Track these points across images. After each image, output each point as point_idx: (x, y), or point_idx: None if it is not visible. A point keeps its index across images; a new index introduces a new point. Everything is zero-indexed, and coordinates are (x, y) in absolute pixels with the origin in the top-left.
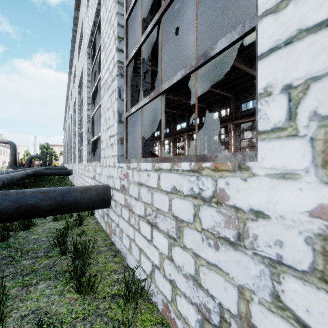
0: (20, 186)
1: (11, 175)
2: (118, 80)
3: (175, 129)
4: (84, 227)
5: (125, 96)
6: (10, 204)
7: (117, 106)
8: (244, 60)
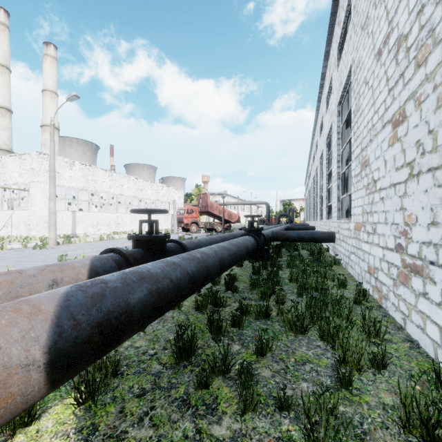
0: None
1: (281, 227)
2: (337, 181)
3: None
4: None
5: (341, 188)
6: (296, 235)
7: (337, 194)
8: None
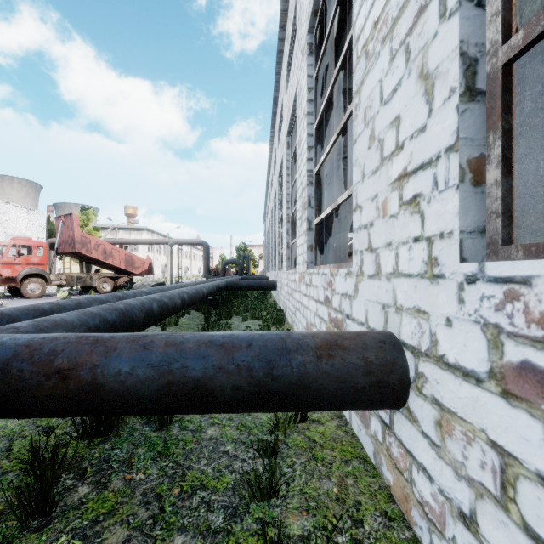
0: (210, 305)
1: (195, 288)
2: None
3: None
4: (313, 430)
5: None
6: (150, 374)
7: (458, 34)
8: None
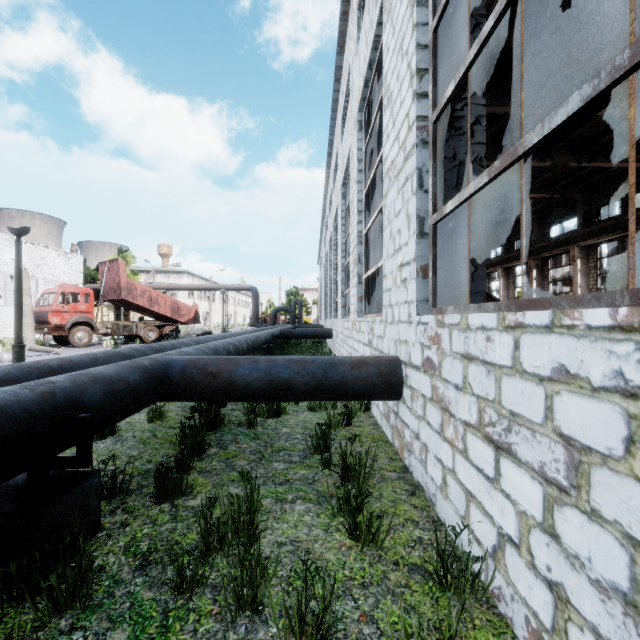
0: (265, 353)
1: (255, 335)
2: (417, 154)
3: (543, 237)
4: (355, 430)
5: (431, 183)
6: (260, 375)
7: (416, 206)
8: None
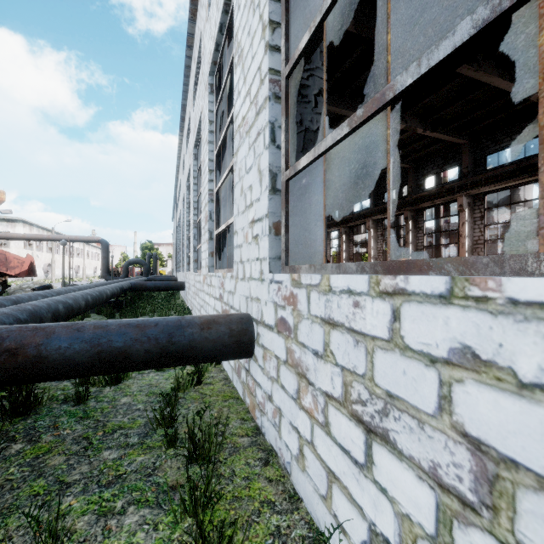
0: (113, 307)
1: (99, 290)
2: (269, 107)
3: (349, 211)
4: (206, 388)
5: (283, 139)
6: (84, 347)
7: (268, 160)
8: (497, 66)
